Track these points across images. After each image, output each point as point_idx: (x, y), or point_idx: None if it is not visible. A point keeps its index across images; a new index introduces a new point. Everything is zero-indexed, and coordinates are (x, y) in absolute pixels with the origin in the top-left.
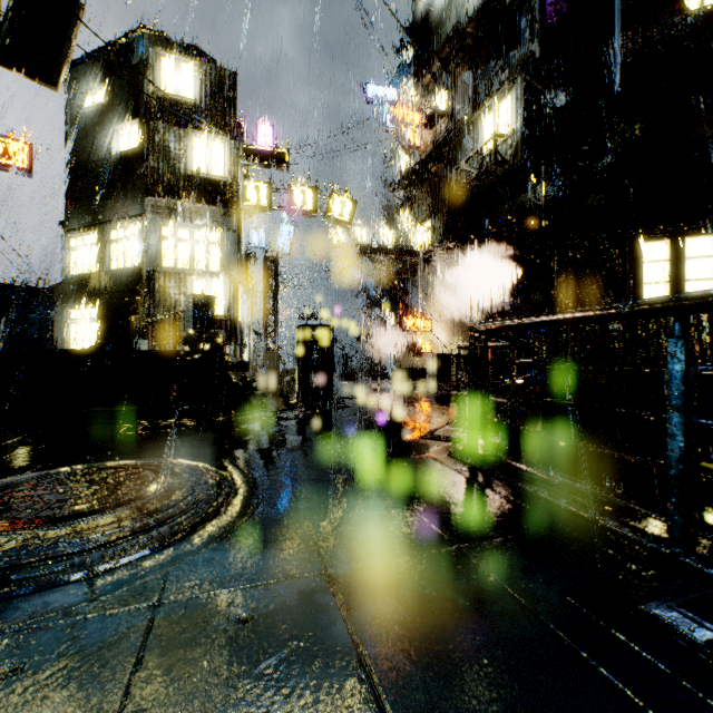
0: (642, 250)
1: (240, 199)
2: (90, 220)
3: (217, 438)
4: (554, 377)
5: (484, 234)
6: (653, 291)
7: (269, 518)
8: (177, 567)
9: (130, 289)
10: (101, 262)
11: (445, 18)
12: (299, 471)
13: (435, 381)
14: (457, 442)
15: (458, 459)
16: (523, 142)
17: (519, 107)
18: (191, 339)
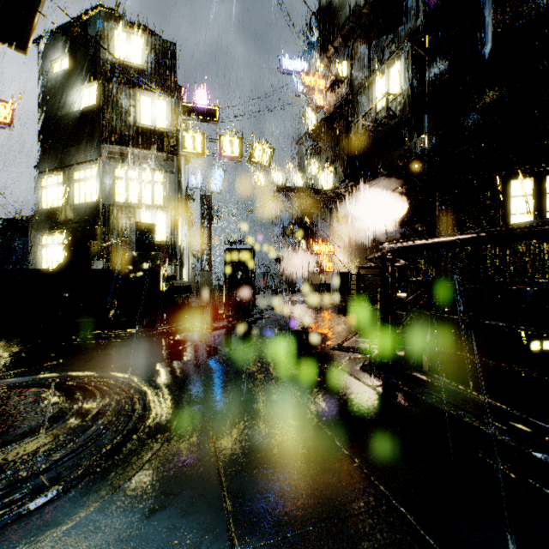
0: (510, 186)
1: (180, 148)
2: (58, 163)
3: (147, 349)
4: (435, 291)
5: (377, 176)
6: (519, 220)
7: (176, 455)
8: (44, 545)
9: (90, 219)
10: (66, 198)
11: (345, 2)
12: (217, 388)
13: (337, 294)
14: (366, 354)
15: (371, 373)
16: (410, 99)
17: (407, 71)
18: (132, 259)
